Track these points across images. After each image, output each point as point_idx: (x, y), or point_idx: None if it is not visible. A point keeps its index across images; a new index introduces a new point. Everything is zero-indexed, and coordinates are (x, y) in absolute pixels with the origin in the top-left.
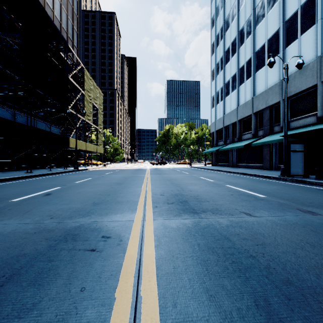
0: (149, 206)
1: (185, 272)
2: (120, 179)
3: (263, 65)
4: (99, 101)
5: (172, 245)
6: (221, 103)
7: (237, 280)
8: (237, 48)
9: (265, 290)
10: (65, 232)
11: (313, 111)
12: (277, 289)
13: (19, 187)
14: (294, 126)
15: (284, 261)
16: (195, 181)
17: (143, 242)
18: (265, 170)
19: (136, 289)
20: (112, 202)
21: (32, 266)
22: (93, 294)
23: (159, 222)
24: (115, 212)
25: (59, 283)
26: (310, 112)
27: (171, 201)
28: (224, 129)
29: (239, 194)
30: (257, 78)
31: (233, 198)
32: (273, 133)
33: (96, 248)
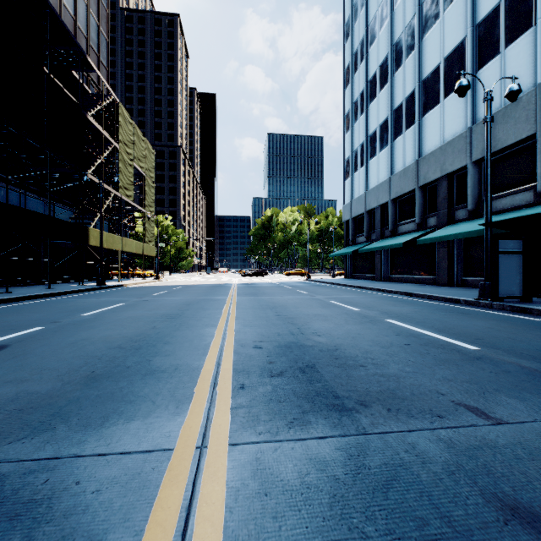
0: (224, 384)
1: None
2: (178, 307)
3: (437, 103)
4: (147, 163)
5: None
6: (361, 171)
7: None
8: (390, 75)
9: None
10: None
11: (527, 182)
12: None
13: None
14: (493, 209)
15: None
16: (322, 311)
17: None
18: (440, 286)
19: None
20: (137, 371)
21: None
22: None
23: (245, 459)
24: (131, 413)
25: None
26: (521, 184)
27: (279, 365)
28: (367, 216)
29: (421, 342)
30: (426, 127)
31: (415, 354)
32: (454, 222)
33: None
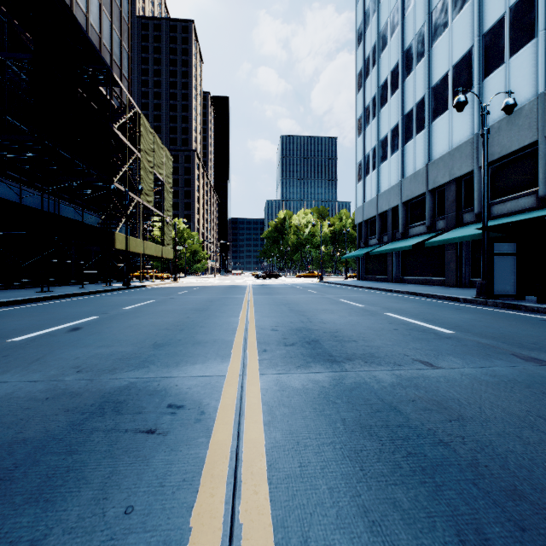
0: (252, 349)
1: (323, 475)
2: (202, 303)
3: (445, 110)
4: (165, 170)
5: (295, 422)
6: (373, 174)
7: (420, 490)
8: (401, 81)
9: (475, 511)
10: (101, 397)
11: (530, 186)
12: (498, 508)
13: (26, 317)
14: (498, 212)
15: (502, 451)
16: (330, 307)
17: (242, 416)
18: (448, 287)
19: (231, 510)
20: (187, 342)
21: (36, 464)
22: (148, 521)
23: (270, 379)
24: (193, 361)
25: (84, 497)
26: (525, 188)
27: (291, 340)
28: (379, 219)
29: (408, 328)
30: (435, 132)
31: (399, 335)
32: (462, 224)
33: (157, 428)
